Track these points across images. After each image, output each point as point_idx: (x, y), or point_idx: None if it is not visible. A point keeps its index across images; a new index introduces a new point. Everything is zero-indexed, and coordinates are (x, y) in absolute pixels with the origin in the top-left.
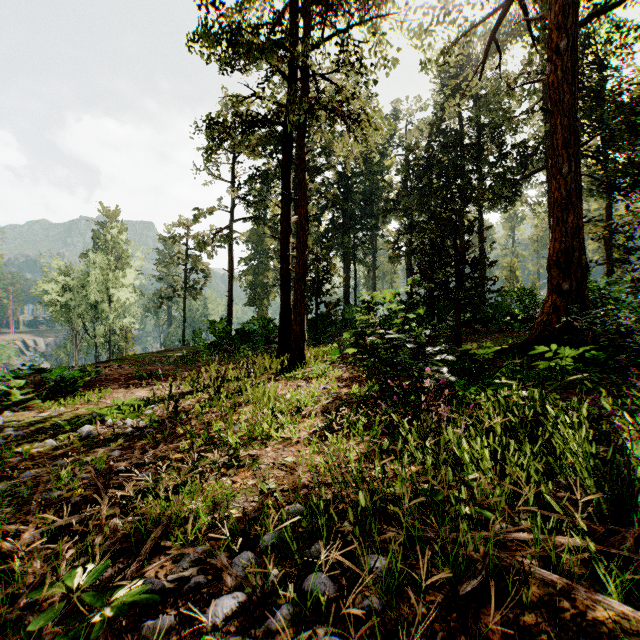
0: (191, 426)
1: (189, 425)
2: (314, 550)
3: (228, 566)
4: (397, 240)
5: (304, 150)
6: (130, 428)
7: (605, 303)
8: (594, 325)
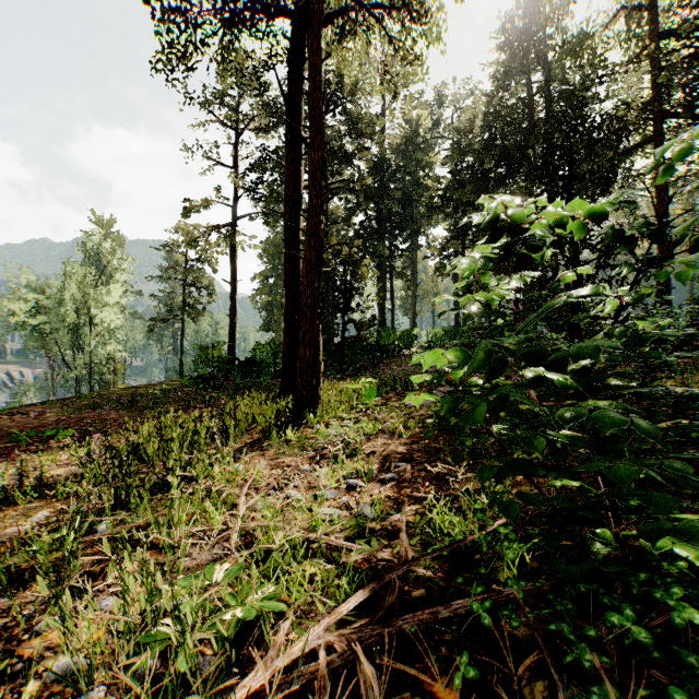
0: None
1: None
2: None
3: None
4: (446, 246)
5: (318, 51)
6: None
7: None
8: None
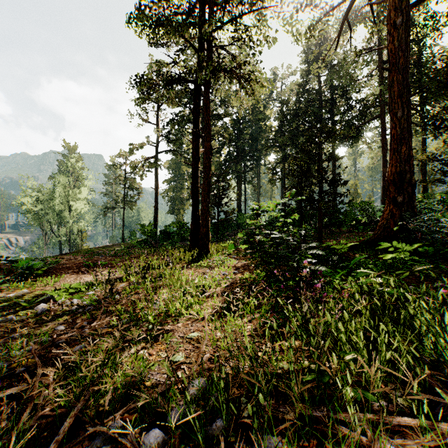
0: (121, 305)
1: (119, 304)
2: (215, 427)
3: (137, 446)
4: (275, 167)
5: (209, 100)
6: (75, 306)
7: (429, 211)
8: (421, 227)
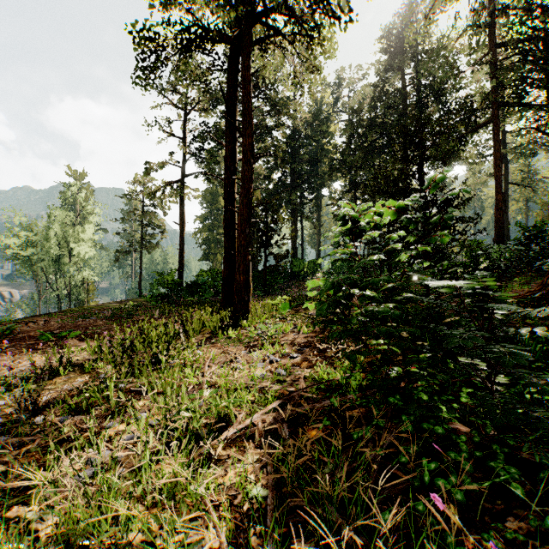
0: (5, 464)
1: None
2: None
3: None
4: (342, 197)
5: (249, 70)
6: None
7: None
8: None
